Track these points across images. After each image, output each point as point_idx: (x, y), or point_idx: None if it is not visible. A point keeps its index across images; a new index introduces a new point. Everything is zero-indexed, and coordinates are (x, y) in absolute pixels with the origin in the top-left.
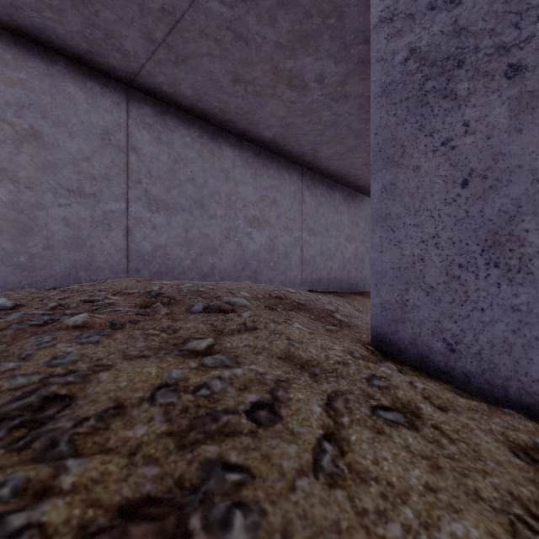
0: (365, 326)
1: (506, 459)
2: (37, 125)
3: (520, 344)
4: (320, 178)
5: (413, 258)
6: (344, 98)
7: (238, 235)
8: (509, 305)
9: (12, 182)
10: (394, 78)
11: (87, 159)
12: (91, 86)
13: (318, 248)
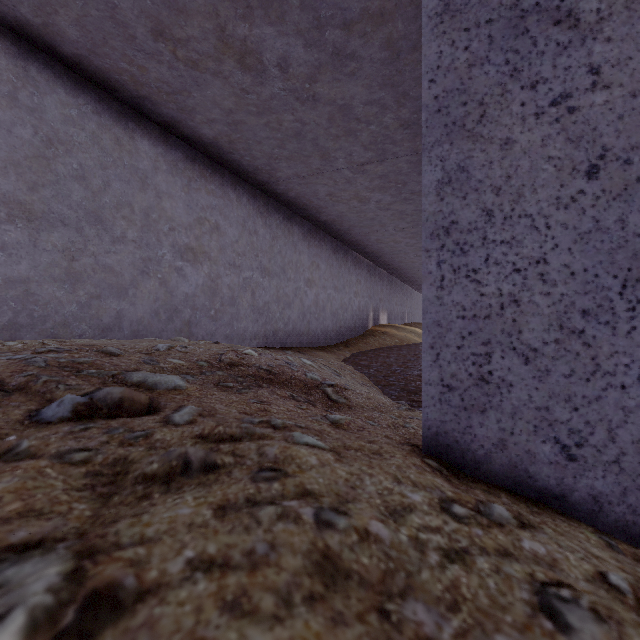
0: (370, 403)
1: None
2: None
3: None
4: (276, 206)
5: (501, 298)
6: (313, 101)
7: (162, 270)
8: None
9: None
10: None
11: None
12: None
13: (274, 293)
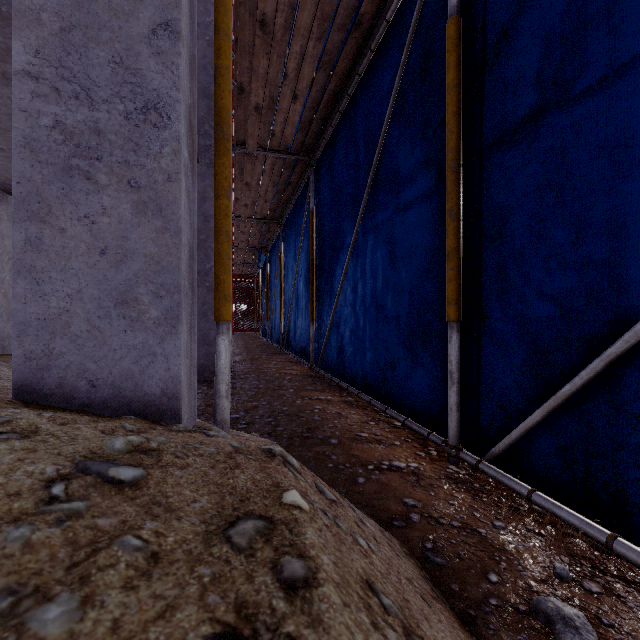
0: None
1: (94, 436)
2: None
3: (139, 371)
4: None
5: (60, 310)
6: (4, 78)
7: None
8: (132, 345)
9: None
10: (40, 137)
11: None
12: None
13: None
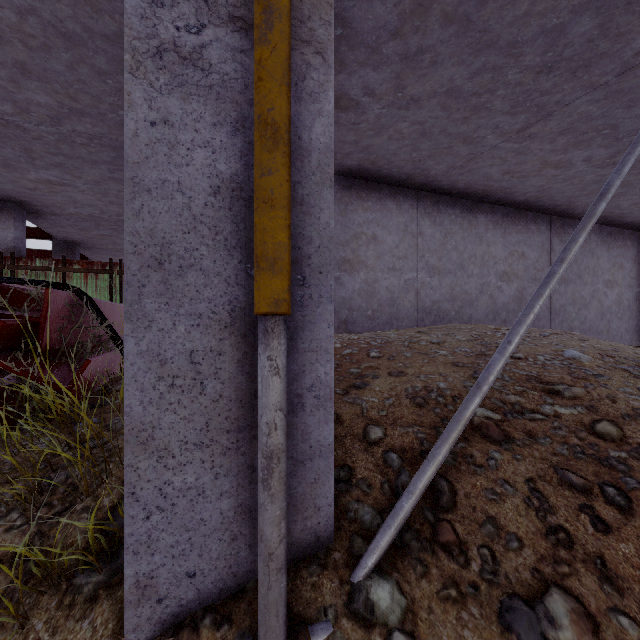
0: None
1: None
2: (375, 231)
3: None
4: (571, 223)
5: None
6: (612, 165)
7: (490, 289)
8: None
9: (365, 268)
10: None
11: (396, 247)
12: (398, 198)
13: (569, 297)
